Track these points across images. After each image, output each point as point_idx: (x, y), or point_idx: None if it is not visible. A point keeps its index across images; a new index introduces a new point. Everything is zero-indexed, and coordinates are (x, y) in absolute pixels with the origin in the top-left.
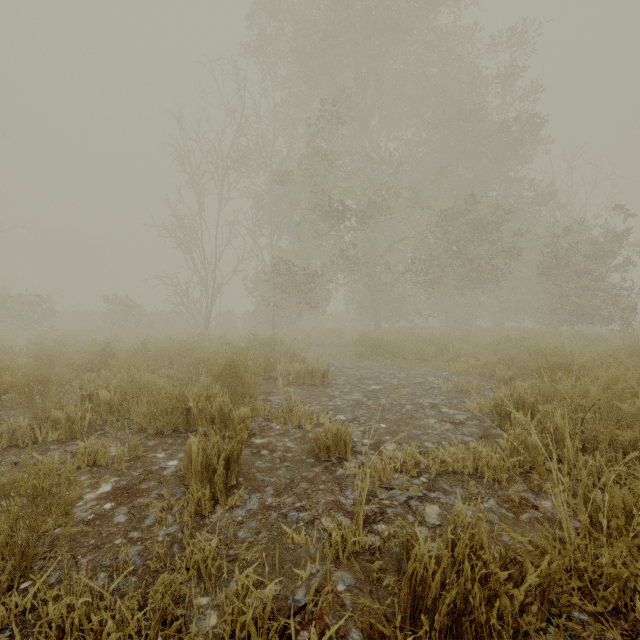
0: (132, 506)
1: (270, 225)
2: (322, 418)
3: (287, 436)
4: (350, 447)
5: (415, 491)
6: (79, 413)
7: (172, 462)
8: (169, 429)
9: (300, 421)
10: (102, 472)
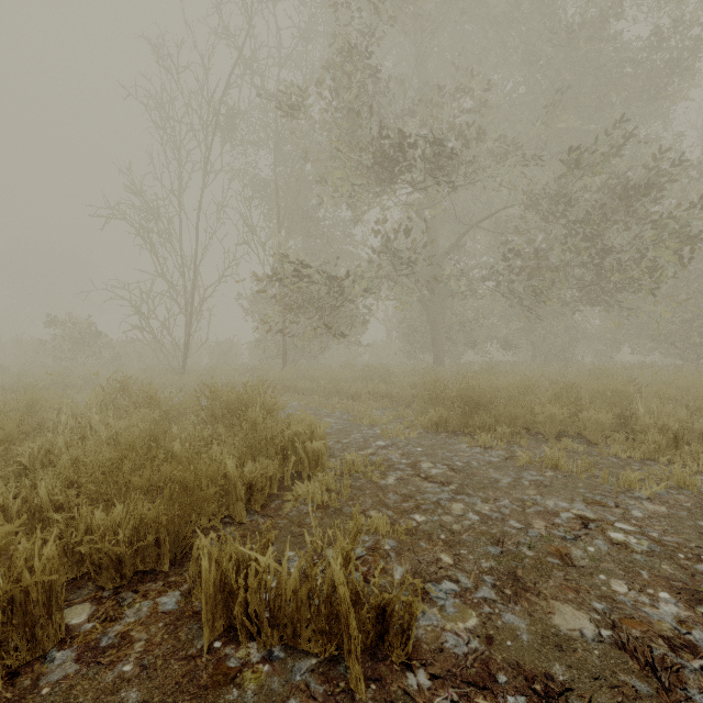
0: None
1: (278, 208)
2: None
3: None
4: None
5: None
6: None
7: None
8: None
9: None
10: None
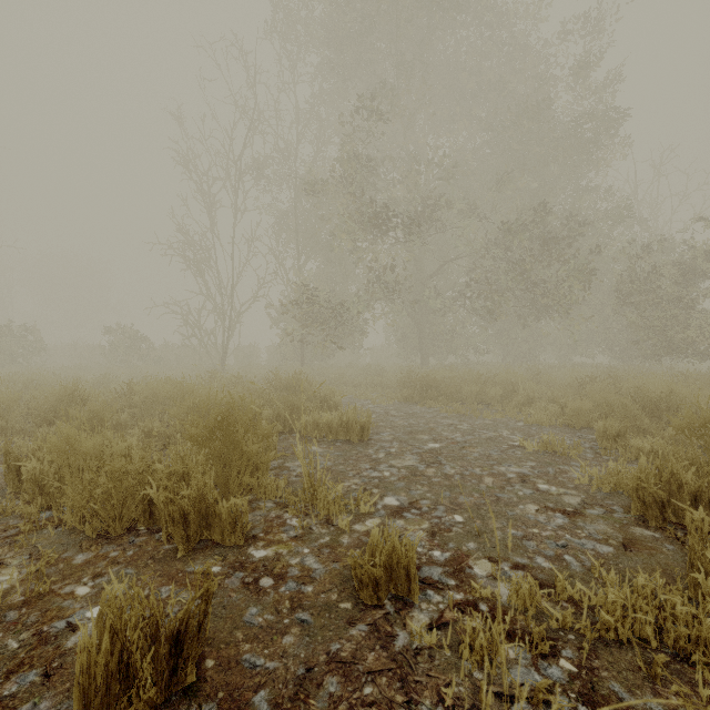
0: None
1: (297, 242)
2: (363, 505)
3: (307, 542)
4: (417, 583)
5: None
6: None
7: (95, 610)
8: (118, 529)
9: (329, 510)
10: None
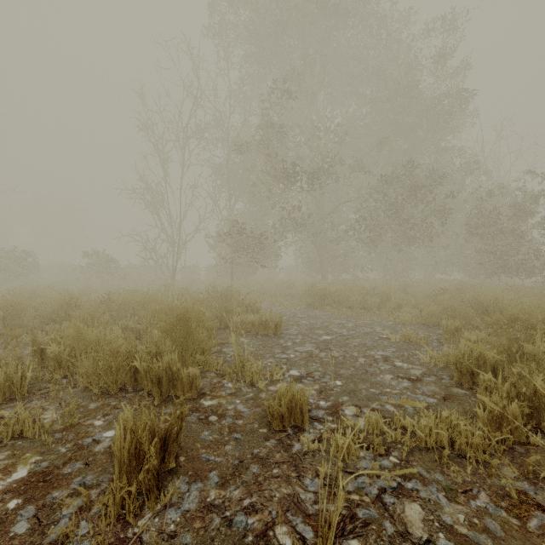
0: (42, 504)
1: (229, 189)
2: (275, 374)
3: (238, 396)
4: (307, 416)
5: (388, 480)
6: (19, 372)
7: (108, 433)
8: (114, 388)
9: (253, 378)
10: (25, 448)
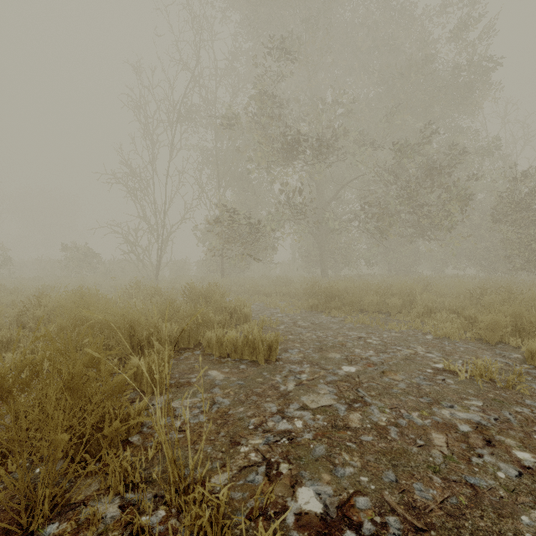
0: None
1: (218, 174)
2: (263, 531)
3: None
4: None
5: None
6: None
7: None
8: None
9: None
10: None
